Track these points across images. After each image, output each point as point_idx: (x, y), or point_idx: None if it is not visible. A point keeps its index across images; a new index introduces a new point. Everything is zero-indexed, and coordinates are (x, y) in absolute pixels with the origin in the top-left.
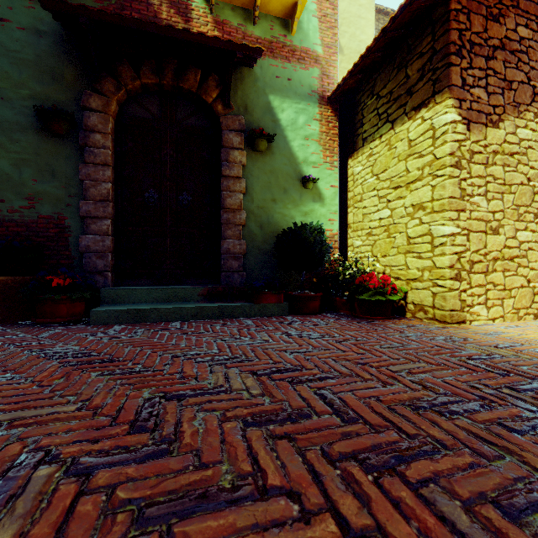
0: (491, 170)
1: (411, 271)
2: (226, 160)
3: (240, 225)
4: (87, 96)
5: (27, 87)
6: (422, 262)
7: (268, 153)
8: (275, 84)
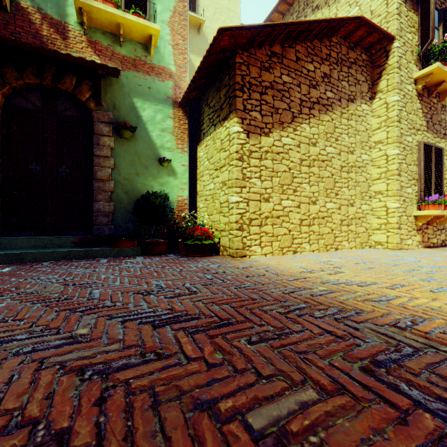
0: (264, 162)
1: (221, 224)
2: (97, 143)
3: (109, 192)
4: None
5: None
6: (225, 219)
7: (132, 140)
8: (138, 90)
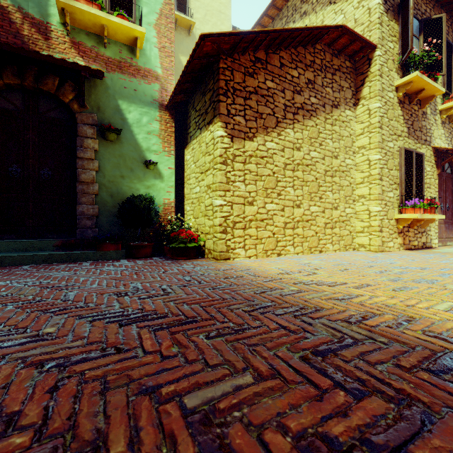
0: (248, 166)
1: (206, 227)
2: (81, 145)
3: (94, 194)
4: None
5: None
6: (210, 222)
7: (118, 142)
8: (123, 92)
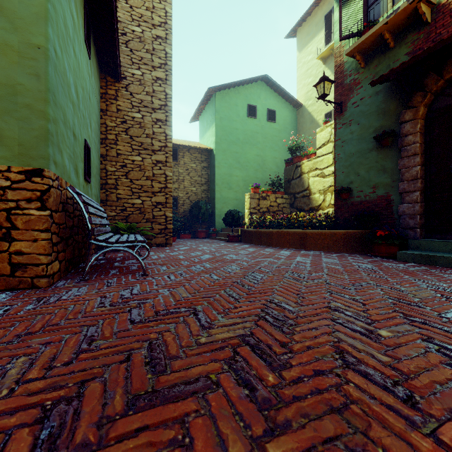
0: None
1: None
2: None
3: None
4: (402, 114)
5: (372, 127)
6: None
7: None
8: None
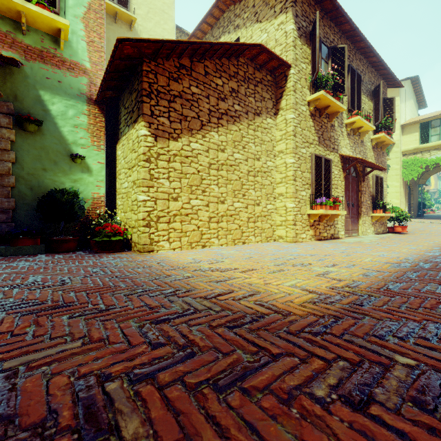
0: (172, 165)
1: (133, 222)
2: None
3: (9, 187)
4: None
5: None
6: (135, 216)
7: (39, 134)
8: (45, 83)
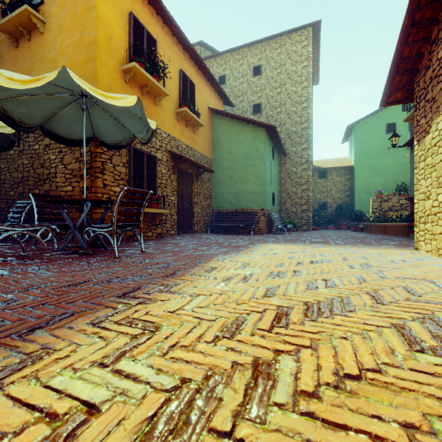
0: (426, 161)
1: None
2: None
3: None
4: None
5: None
6: None
7: None
8: None
